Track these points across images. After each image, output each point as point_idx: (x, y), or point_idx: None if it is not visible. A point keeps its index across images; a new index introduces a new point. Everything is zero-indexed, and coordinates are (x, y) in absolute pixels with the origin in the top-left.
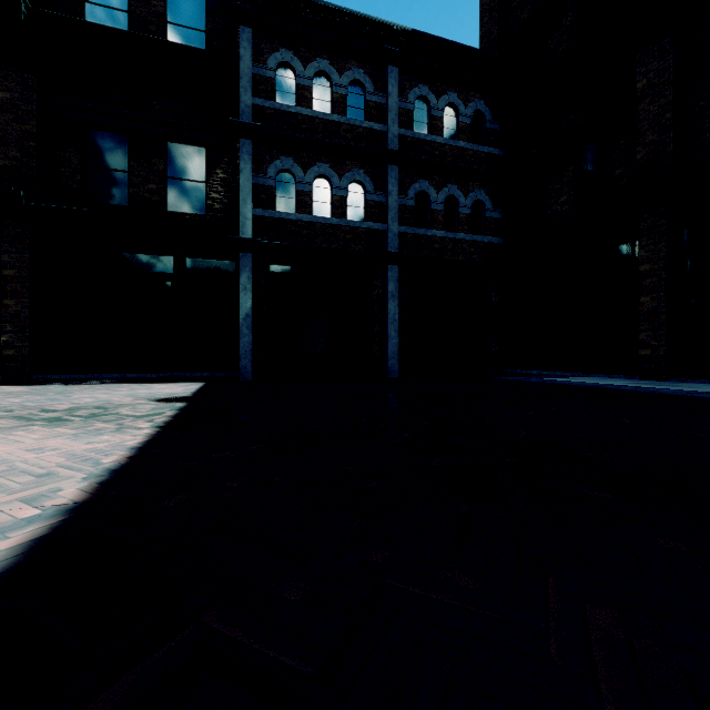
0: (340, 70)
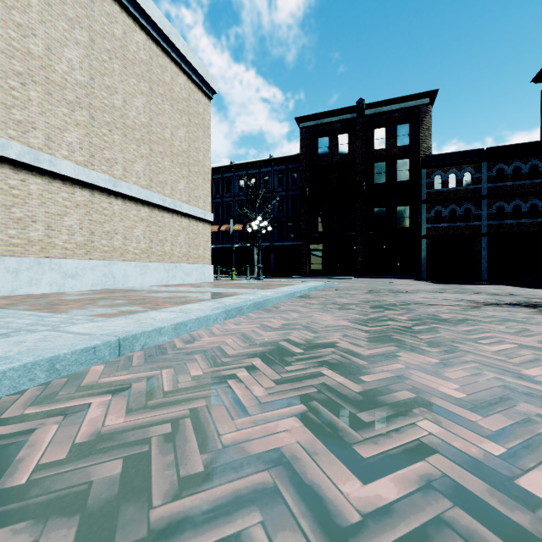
0: (459, 170)
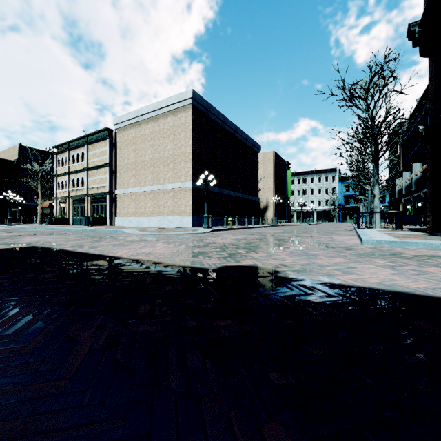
0: None
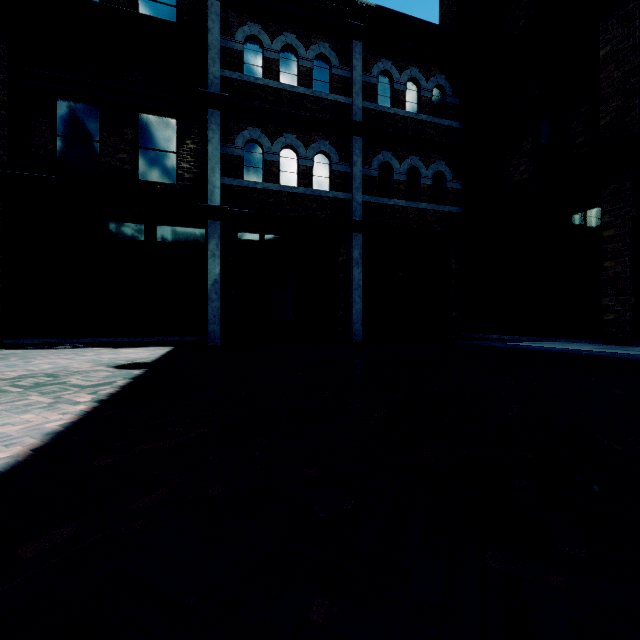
0: (306, 44)
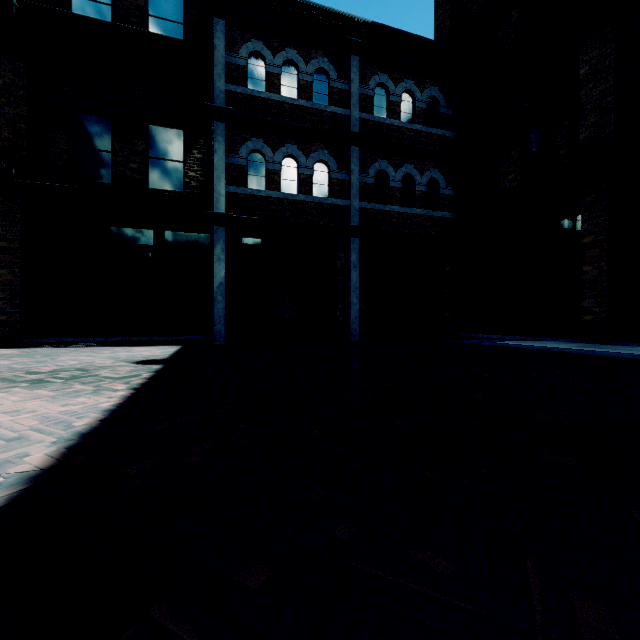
0: (306, 59)
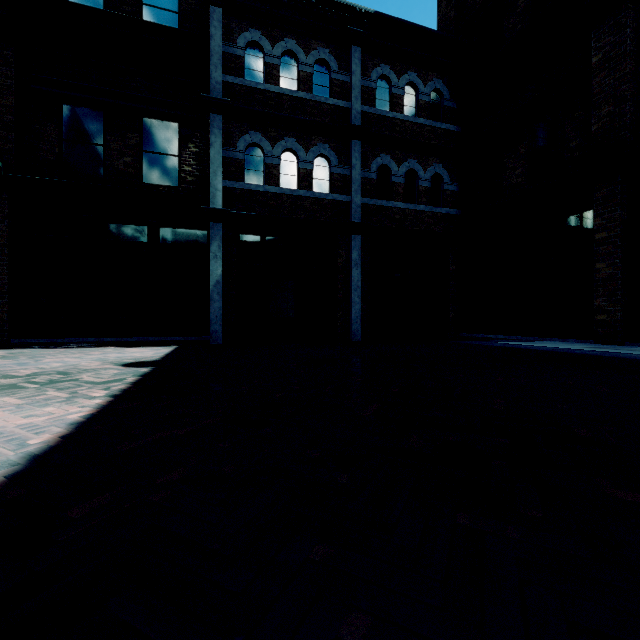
0: (306, 49)
